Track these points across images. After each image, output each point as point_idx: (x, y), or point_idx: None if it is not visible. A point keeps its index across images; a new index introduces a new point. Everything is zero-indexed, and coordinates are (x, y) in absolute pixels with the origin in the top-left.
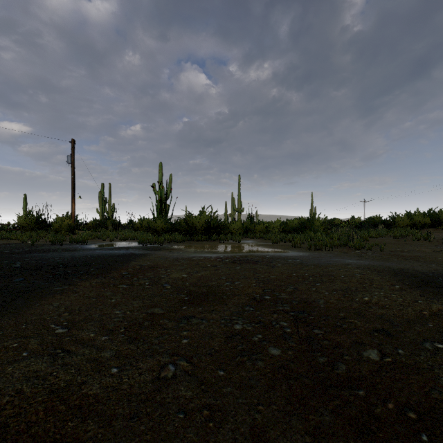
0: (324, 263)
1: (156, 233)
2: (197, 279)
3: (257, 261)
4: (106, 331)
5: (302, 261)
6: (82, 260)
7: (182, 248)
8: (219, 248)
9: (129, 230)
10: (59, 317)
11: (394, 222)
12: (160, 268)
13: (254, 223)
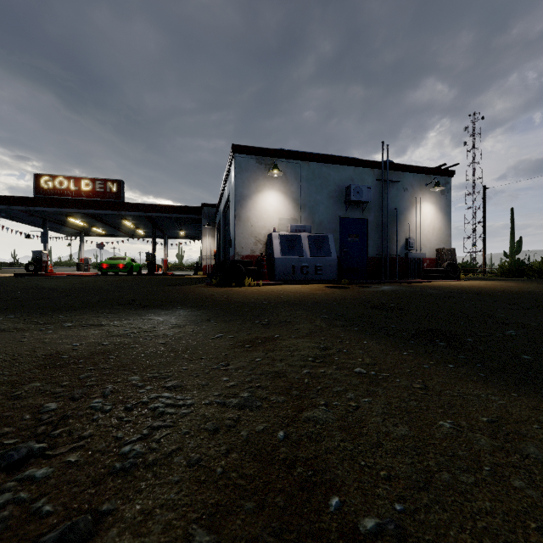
0: None
1: None
2: None
3: None
4: (318, 375)
5: None
6: None
7: None
8: None
9: None
10: (413, 382)
11: None
12: None
13: None
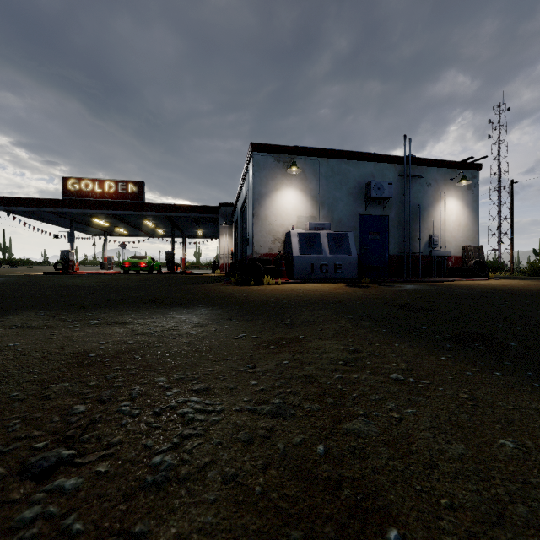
0: None
1: None
2: None
3: None
4: (351, 381)
5: None
6: None
7: None
8: None
9: None
10: (458, 391)
11: None
12: None
13: None
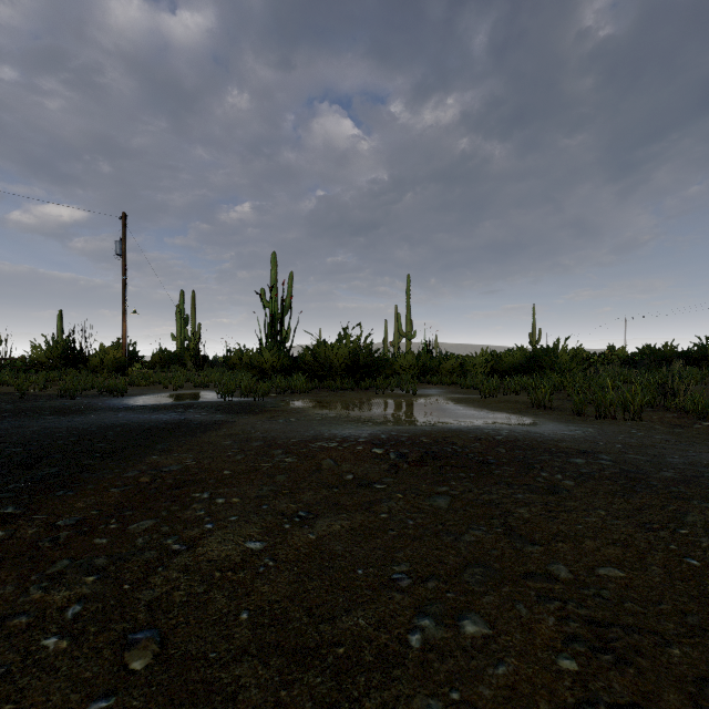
0: (707, 478)
1: (262, 375)
2: (295, 577)
3: (487, 463)
4: None
5: (616, 463)
6: (42, 445)
7: (300, 406)
8: (376, 409)
9: (219, 368)
10: None
11: (703, 355)
12: (200, 490)
13: (438, 356)
